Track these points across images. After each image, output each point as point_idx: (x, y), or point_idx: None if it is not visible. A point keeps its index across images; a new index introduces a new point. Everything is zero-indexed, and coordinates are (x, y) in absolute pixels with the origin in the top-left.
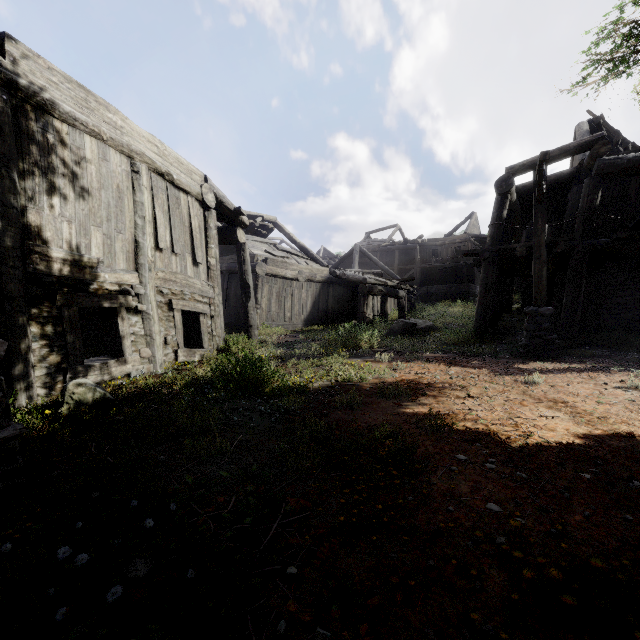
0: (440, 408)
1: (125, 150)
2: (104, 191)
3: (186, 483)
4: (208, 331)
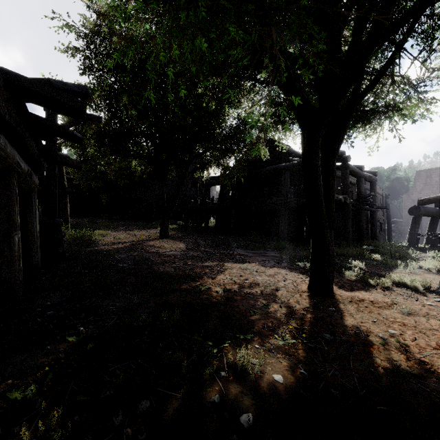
0: None
1: None
2: None
3: None
4: None
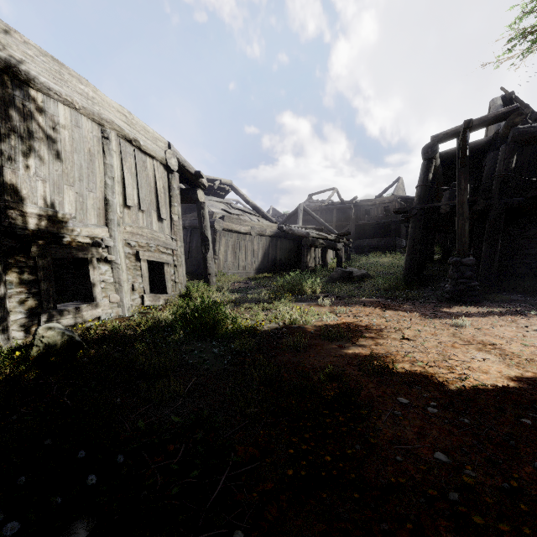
0: (379, 350)
1: (96, 118)
2: (76, 154)
3: (139, 428)
4: (171, 279)
